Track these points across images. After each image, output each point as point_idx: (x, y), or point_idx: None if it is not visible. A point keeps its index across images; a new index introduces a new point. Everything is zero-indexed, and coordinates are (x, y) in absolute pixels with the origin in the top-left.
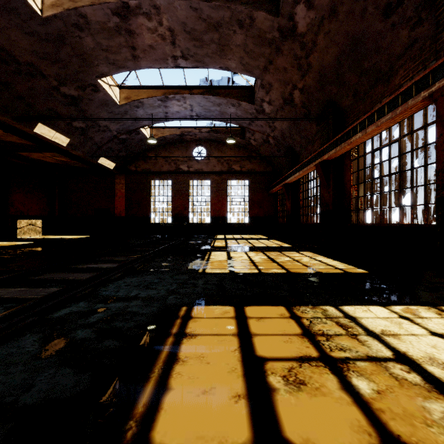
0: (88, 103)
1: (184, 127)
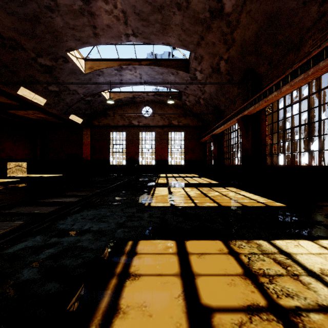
0: (60, 72)
1: (135, 92)
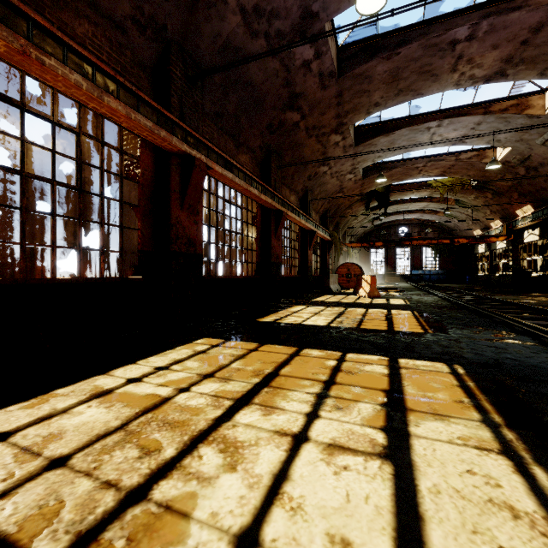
0: None
1: None
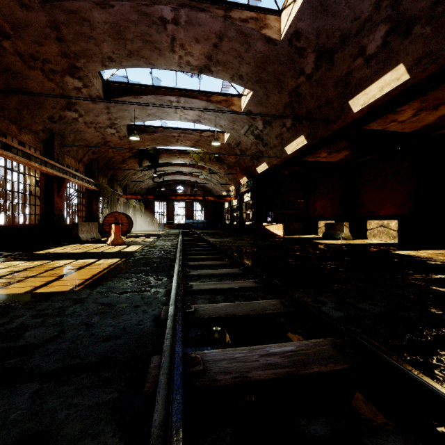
0: None
1: None
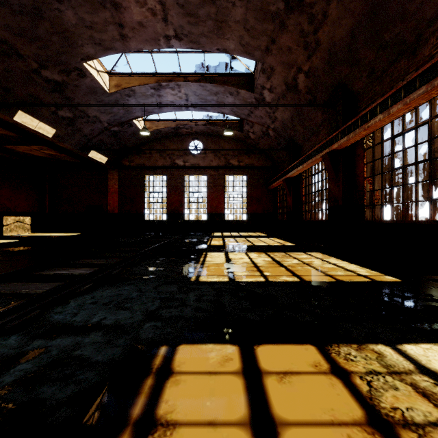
0: (74, 90)
1: (179, 120)
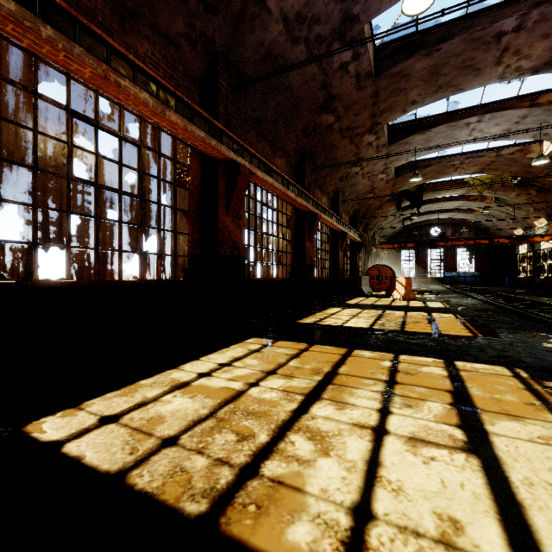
0: None
1: None
